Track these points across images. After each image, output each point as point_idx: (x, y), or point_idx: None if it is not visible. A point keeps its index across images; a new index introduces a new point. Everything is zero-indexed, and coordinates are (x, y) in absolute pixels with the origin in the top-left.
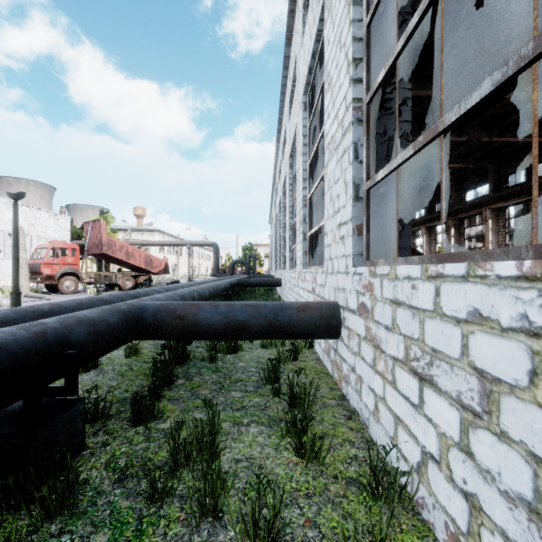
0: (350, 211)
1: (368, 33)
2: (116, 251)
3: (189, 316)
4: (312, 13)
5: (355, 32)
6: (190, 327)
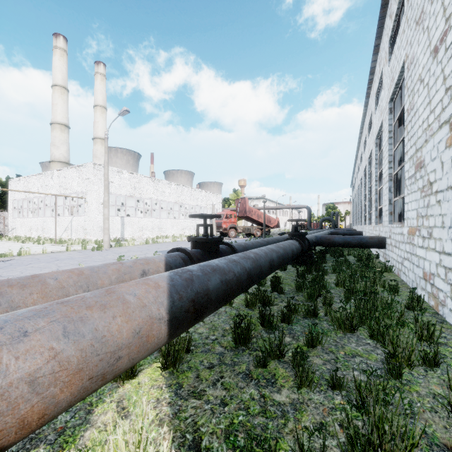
0: (388, 207)
1: (394, 154)
2: (252, 215)
3: (331, 239)
4: (378, 113)
5: (389, 153)
6: (331, 242)
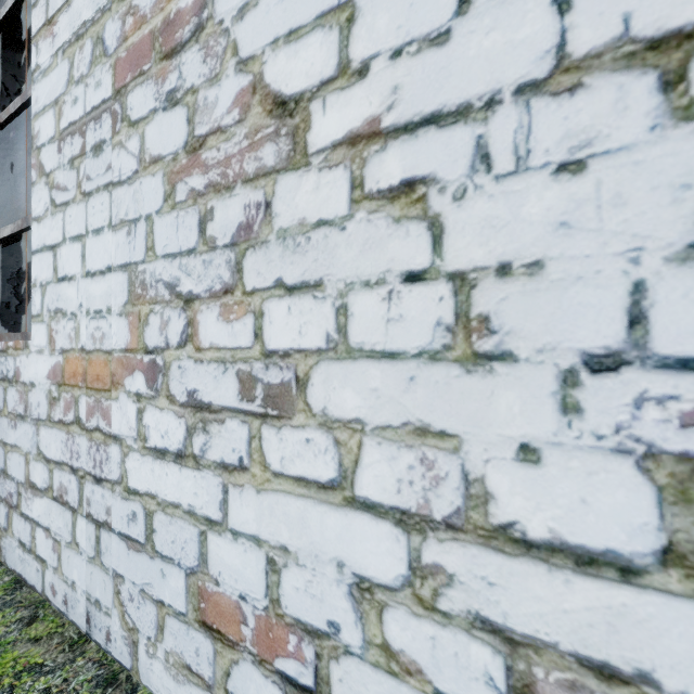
0: None
1: None
2: None
3: None
4: None
5: None
6: None
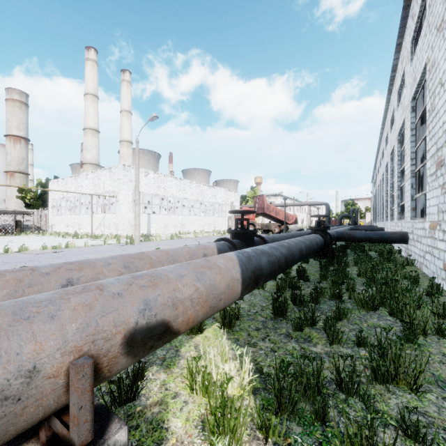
0: (410, 203)
1: (416, 151)
2: (270, 212)
3: (352, 234)
4: (400, 110)
5: (411, 150)
6: (352, 237)
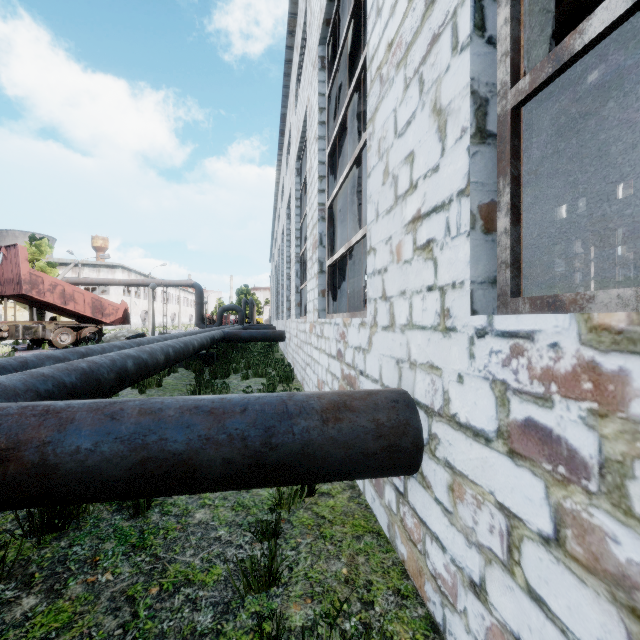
0: (460, 170)
1: None
2: (44, 292)
3: (24, 450)
4: None
5: None
6: (25, 481)
